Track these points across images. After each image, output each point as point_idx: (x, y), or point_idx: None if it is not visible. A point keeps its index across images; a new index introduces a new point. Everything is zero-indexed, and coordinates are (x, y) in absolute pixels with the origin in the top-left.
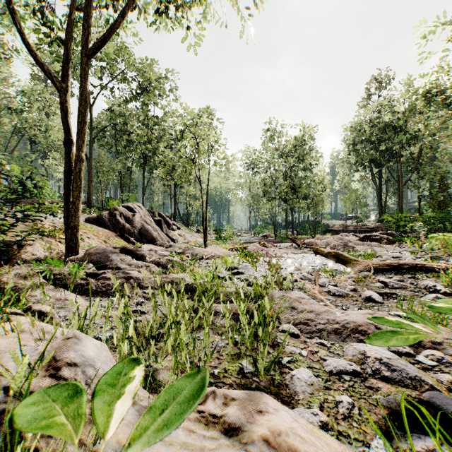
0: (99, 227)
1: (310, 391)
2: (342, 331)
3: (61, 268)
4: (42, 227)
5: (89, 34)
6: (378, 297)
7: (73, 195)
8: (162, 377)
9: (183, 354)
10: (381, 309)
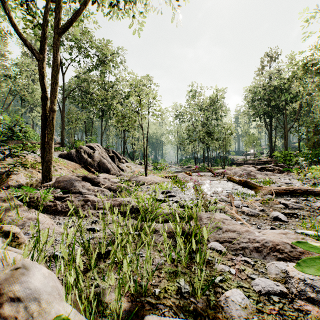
0: (69, 161)
1: (245, 315)
2: (262, 249)
3: (35, 193)
4: (26, 160)
5: (59, 17)
6: (283, 217)
7: (47, 137)
8: (108, 300)
9: (127, 286)
10: (287, 227)
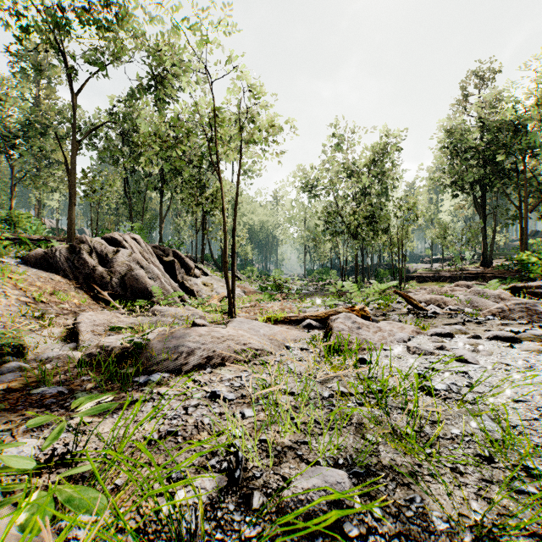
0: (45, 273)
1: None
2: None
3: None
4: None
5: None
6: None
7: None
8: None
9: None
10: None
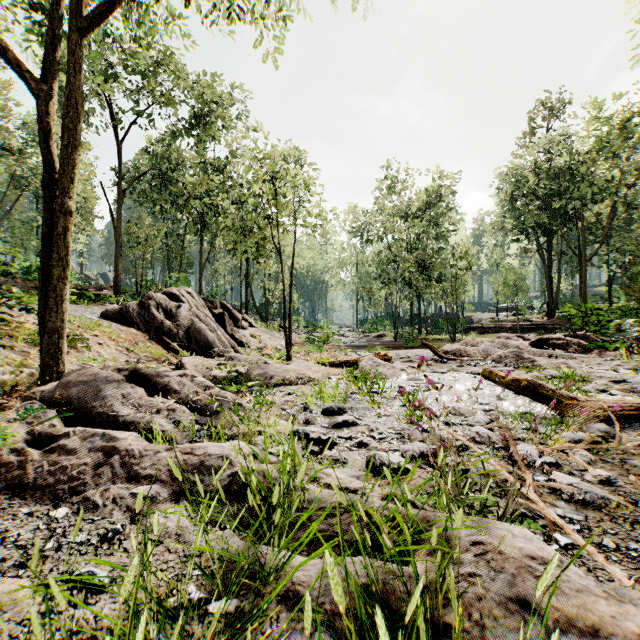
0: (123, 326)
1: None
2: None
3: None
4: (18, 327)
5: None
6: None
7: (52, 275)
8: None
9: None
10: None
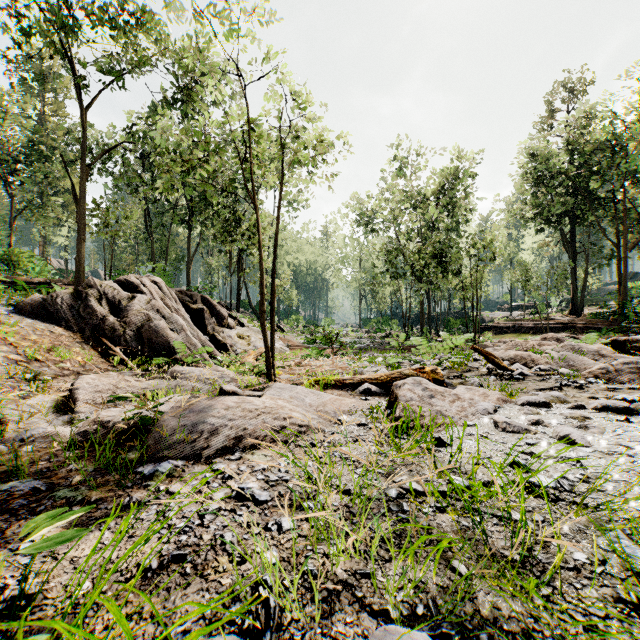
0: (43, 324)
1: None
2: None
3: None
4: None
5: None
6: None
7: None
8: None
9: None
10: None
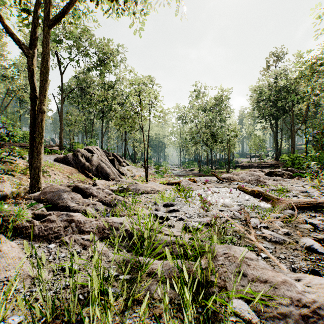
0: (65, 165)
1: None
2: (315, 321)
3: (11, 209)
4: (16, 166)
5: (49, 7)
6: (320, 247)
7: (36, 141)
8: None
9: None
10: None
